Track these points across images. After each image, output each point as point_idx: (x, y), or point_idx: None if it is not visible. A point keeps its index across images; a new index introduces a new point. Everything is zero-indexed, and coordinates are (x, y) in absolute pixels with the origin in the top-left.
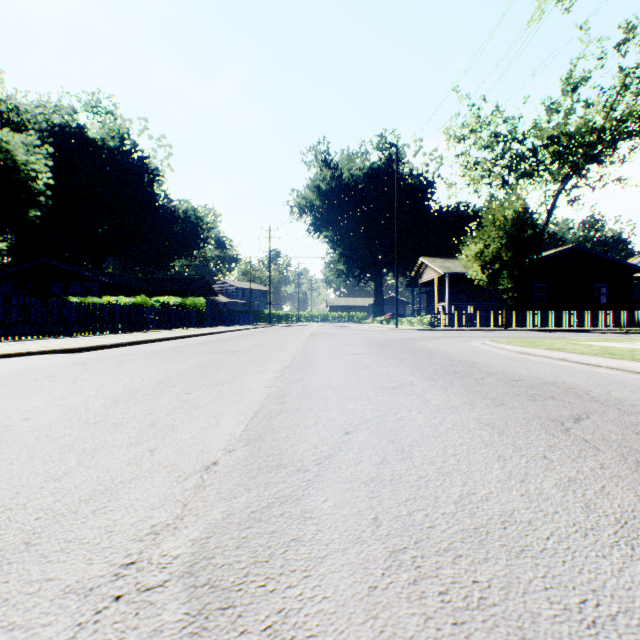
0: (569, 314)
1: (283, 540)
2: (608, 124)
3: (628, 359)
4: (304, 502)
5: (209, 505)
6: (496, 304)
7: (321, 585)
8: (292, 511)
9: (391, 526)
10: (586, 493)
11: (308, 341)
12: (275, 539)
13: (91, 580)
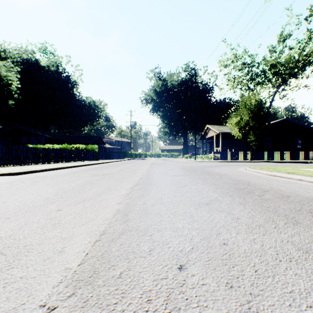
0: (283, 153)
1: None
2: (301, 58)
3: None
4: None
5: None
6: (245, 148)
7: None
8: None
9: None
10: None
11: (149, 168)
12: None
13: None
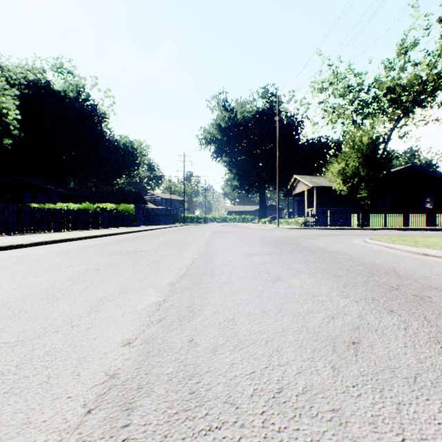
0: (408, 216)
1: None
2: (430, 78)
3: None
4: None
5: None
6: (350, 209)
7: None
8: None
9: None
10: None
11: (210, 239)
12: None
13: None
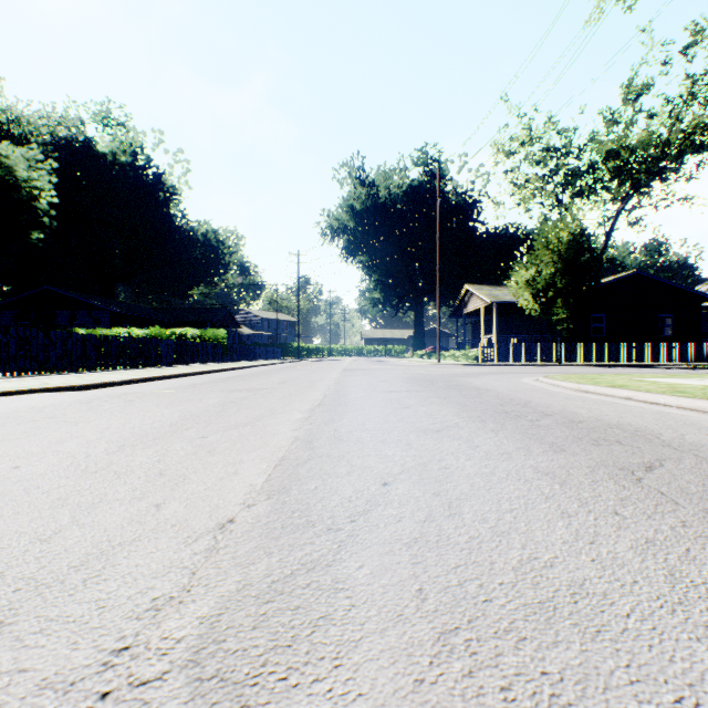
0: (630, 347)
1: (309, 618)
2: (673, 137)
3: (701, 398)
4: (335, 569)
5: (222, 573)
6: (549, 336)
7: (355, 678)
8: (321, 581)
9: (439, 600)
10: (668, 558)
11: (341, 377)
12: (300, 617)
13: (73, 671)
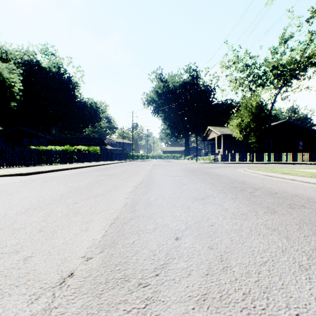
0: (284, 155)
1: None
2: (302, 59)
3: None
4: None
5: None
6: (246, 150)
7: None
8: None
9: None
10: None
11: (151, 169)
12: None
13: None
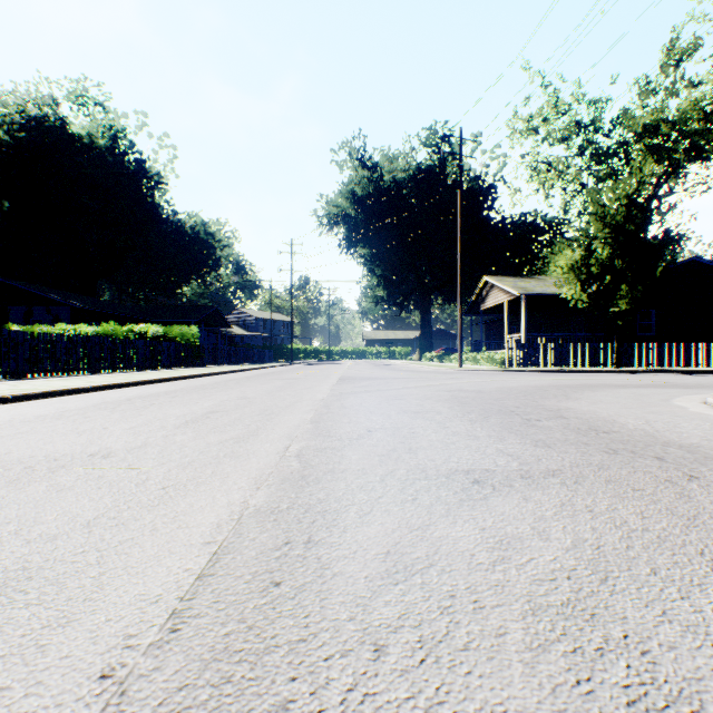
0: (696, 348)
1: None
2: None
3: None
4: None
5: None
6: (585, 336)
7: None
8: None
9: None
10: None
11: (330, 399)
12: None
13: None
